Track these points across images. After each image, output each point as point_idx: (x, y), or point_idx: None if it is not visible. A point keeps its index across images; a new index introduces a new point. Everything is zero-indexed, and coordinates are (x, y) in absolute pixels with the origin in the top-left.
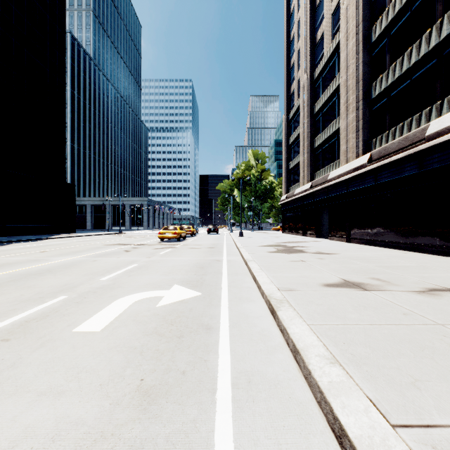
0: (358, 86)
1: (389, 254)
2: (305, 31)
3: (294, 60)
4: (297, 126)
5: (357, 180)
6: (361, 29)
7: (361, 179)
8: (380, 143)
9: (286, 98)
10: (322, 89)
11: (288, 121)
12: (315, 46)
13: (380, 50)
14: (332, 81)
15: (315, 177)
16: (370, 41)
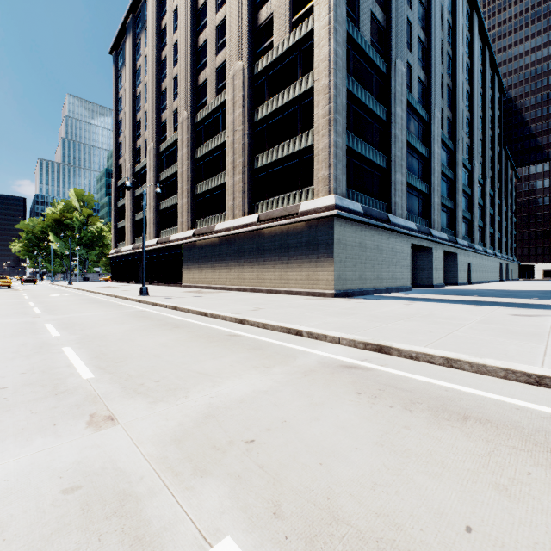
0: (155, 200)
1: (156, 287)
2: (129, 132)
3: (122, 140)
4: (125, 196)
5: (154, 251)
6: (156, 171)
7: (155, 251)
8: (162, 234)
9: (115, 166)
10: (140, 183)
11: (117, 187)
12: (136, 148)
13: (163, 188)
14: (145, 182)
15: (136, 241)
16: (160, 180)
